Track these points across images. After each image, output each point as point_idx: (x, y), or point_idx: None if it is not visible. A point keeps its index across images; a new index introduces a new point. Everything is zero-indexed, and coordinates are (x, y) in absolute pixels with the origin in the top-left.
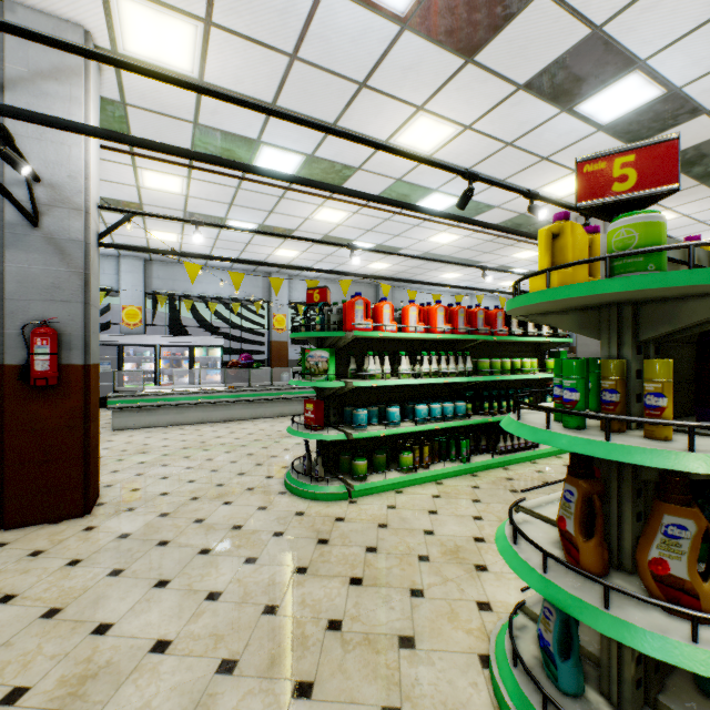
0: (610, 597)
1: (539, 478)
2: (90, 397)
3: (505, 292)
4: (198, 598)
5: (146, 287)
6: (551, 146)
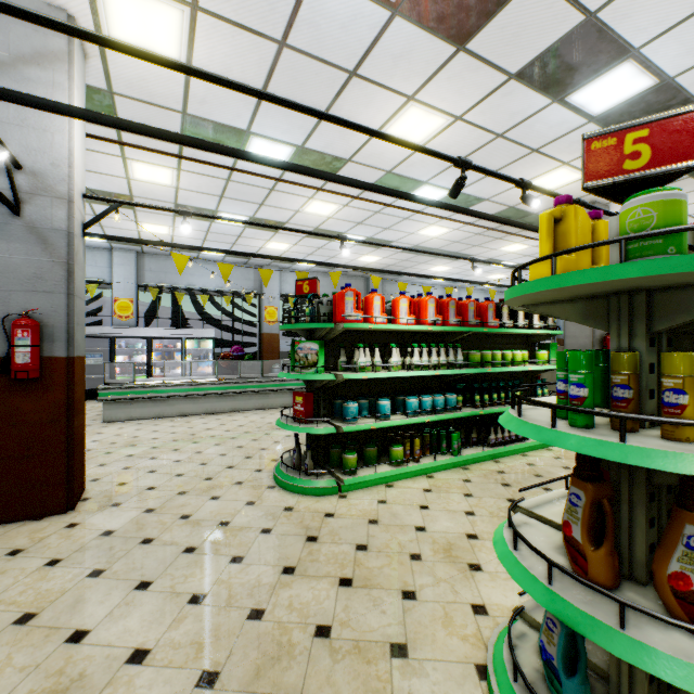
0: (624, 614)
1: (531, 471)
2: (74, 390)
3: (495, 284)
4: (180, 601)
5: (139, 280)
6: (542, 138)
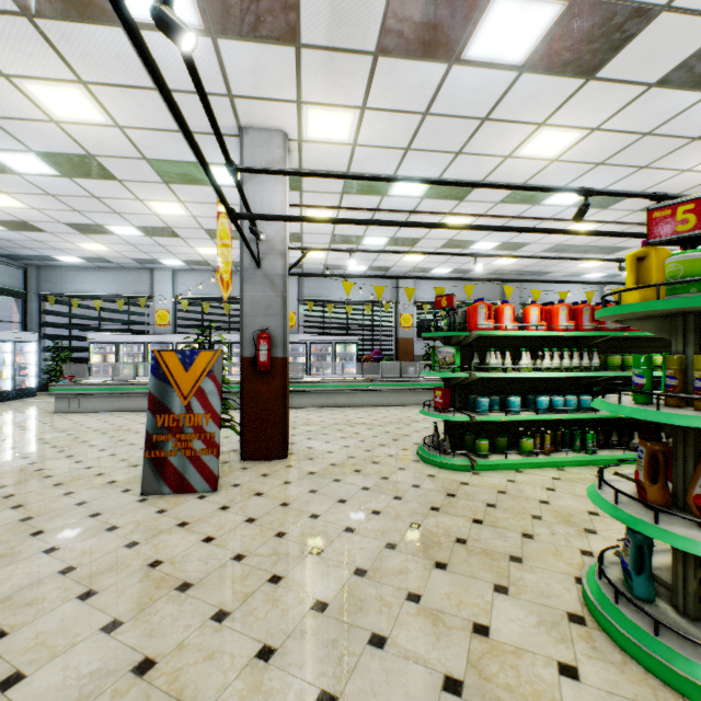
0: (663, 520)
1: None
2: (287, 379)
3: None
4: (366, 512)
5: (299, 296)
6: None
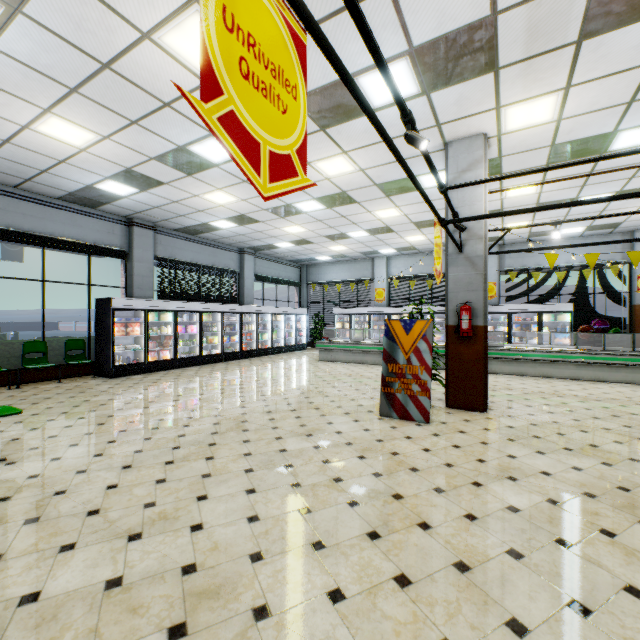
0: None
1: None
2: (486, 345)
3: None
4: (565, 465)
5: (499, 267)
6: None
